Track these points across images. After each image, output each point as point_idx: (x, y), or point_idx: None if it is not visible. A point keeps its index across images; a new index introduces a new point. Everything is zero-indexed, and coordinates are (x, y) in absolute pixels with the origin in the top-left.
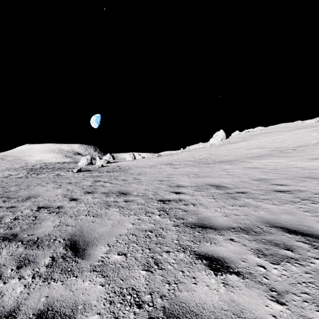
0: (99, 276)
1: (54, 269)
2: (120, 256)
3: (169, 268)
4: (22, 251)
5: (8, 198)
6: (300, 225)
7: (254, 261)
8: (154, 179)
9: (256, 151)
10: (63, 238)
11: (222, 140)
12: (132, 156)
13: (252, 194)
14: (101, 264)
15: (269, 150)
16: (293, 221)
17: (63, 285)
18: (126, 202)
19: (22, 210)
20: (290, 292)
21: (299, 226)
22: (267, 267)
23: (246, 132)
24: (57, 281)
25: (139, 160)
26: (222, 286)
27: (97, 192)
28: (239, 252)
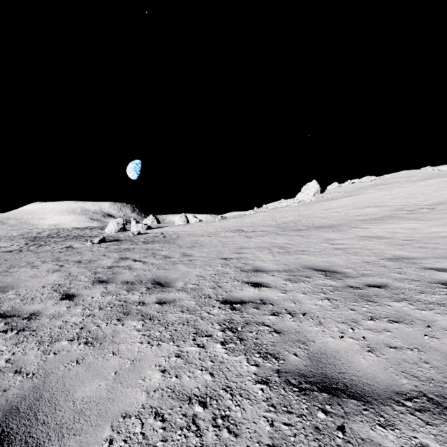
0: None
1: None
2: None
3: None
4: None
5: None
6: None
7: None
8: (215, 256)
9: (370, 211)
10: None
11: (314, 196)
12: (184, 219)
13: (399, 289)
14: None
15: (391, 209)
16: None
17: None
18: (161, 304)
19: None
20: None
21: None
22: None
23: (350, 184)
24: None
25: (193, 224)
26: None
27: (116, 280)
28: None
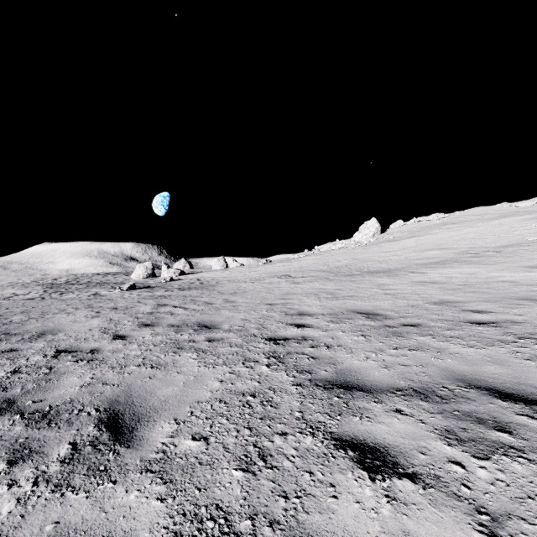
0: (156, 482)
1: (74, 467)
2: (197, 443)
3: (286, 466)
4: (20, 432)
5: (6, 334)
6: (520, 383)
7: (443, 454)
8: (260, 302)
9: (433, 254)
10: (95, 407)
11: (374, 236)
12: (222, 263)
13: (430, 327)
14: (161, 458)
15: (455, 252)
16: (507, 377)
17: (89, 500)
18: (211, 341)
19: (28, 356)
20: (515, 516)
21: (519, 385)
22: (467, 465)
23: (415, 222)
24: (78, 491)
25: (234, 269)
26: (385, 502)
27: (161, 324)
28: (413, 436)
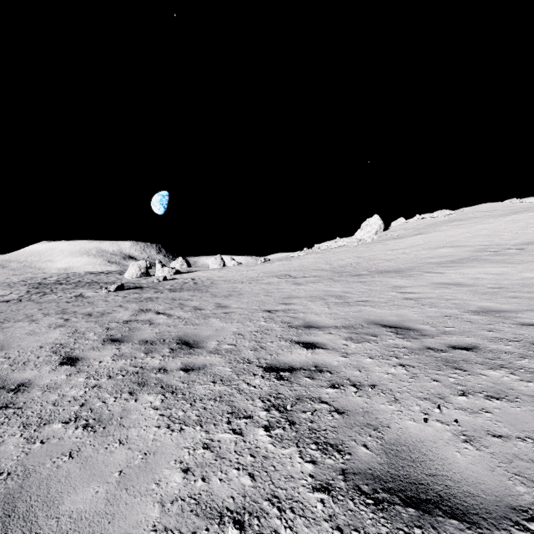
0: None
1: None
2: None
3: None
4: None
5: None
6: None
7: None
8: (257, 308)
9: (446, 252)
10: None
11: (377, 234)
12: (219, 262)
13: (494, 352)
14: None
15: (471, 250)
16: None
17: None
18: (188, 371)
19: None
20: None
21: None
22: None
23: (419, 219)
24: None
25: (231, 268)
26: None
27: (133, 338)
28: None
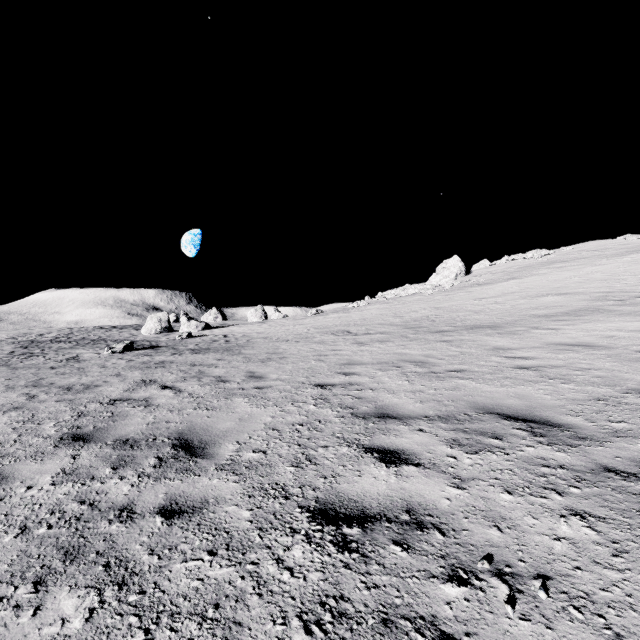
0: None
1: None
2: None
3: None
4: None
5: None
6: None
7: None
8: (305, 380)
9: (552, 301)
10: None
11: (456, 279)
12: (260, 314)
13: None
14: None
15: (586, 298)
16: None
17: None
18: (171, 517)
19: None
20: None
21: None
22: None
23: (508, 261)
24: None
25: (274, 322)
26: None
27: (108, 434)
28: None
